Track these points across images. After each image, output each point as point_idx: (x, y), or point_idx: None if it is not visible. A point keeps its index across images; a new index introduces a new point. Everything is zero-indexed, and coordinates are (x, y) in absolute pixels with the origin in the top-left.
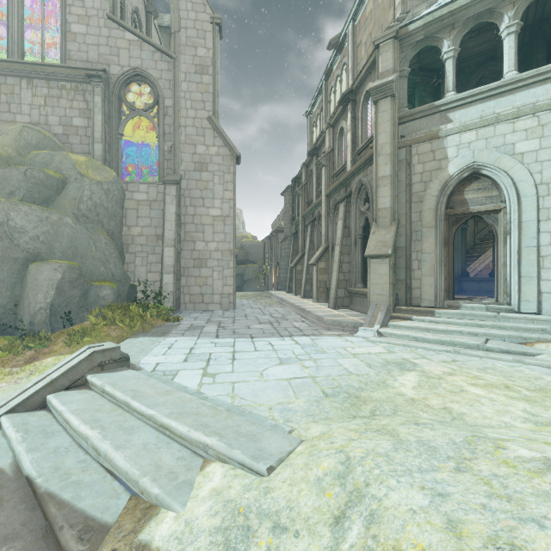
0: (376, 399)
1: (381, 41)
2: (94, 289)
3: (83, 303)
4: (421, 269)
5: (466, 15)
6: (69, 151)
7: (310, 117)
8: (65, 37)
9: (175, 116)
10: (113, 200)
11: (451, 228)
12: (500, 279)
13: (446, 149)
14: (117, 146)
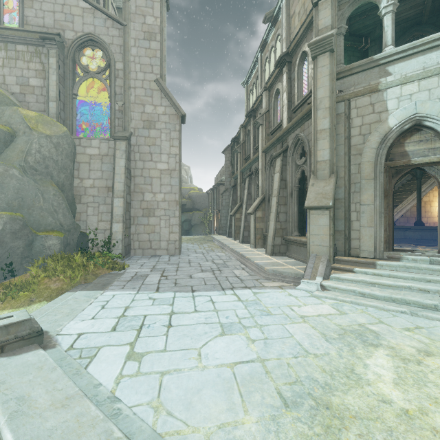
0: (356, 412)
1: None
2: (39, 239)
3: (27, 253)
4: (360, 220)
5: None
6: (26, 108)
7: (247, 86)
8: (23, 3)
9: (125, 78)
10: (63, 153)
11: (391, 180)
12: None
13: (386, 101)
14: (71, 105)
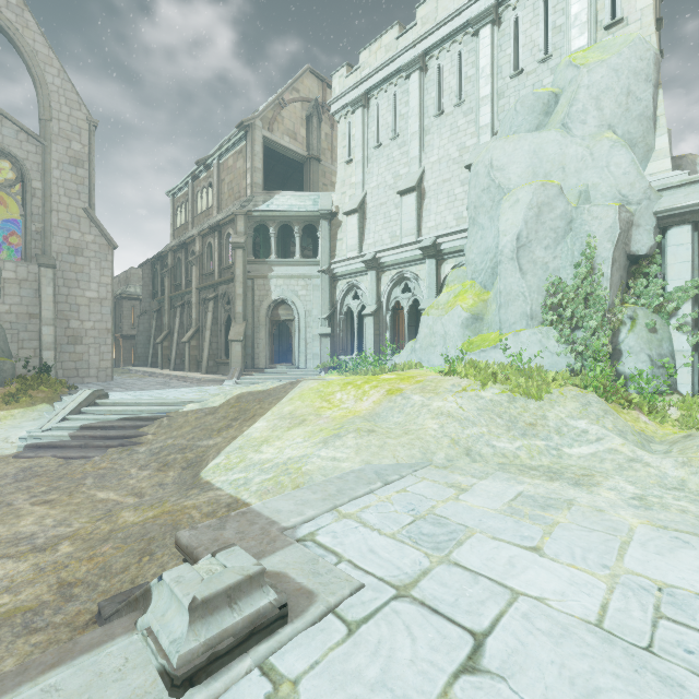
0: None
1: (238, 214)
2: None
3: None
4: (259, 348)
5: (280, 220)
6: None
7: (174, 199)
8: None
9: (46, 200)
10: None
11: (273, 327)
12: (293, 353)
13: (271, 285)
14: None
